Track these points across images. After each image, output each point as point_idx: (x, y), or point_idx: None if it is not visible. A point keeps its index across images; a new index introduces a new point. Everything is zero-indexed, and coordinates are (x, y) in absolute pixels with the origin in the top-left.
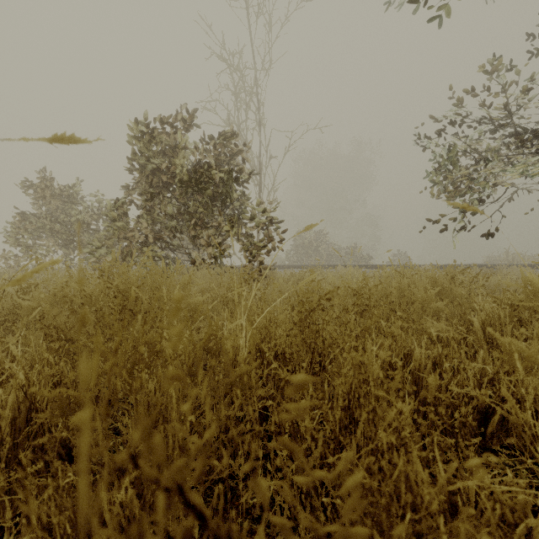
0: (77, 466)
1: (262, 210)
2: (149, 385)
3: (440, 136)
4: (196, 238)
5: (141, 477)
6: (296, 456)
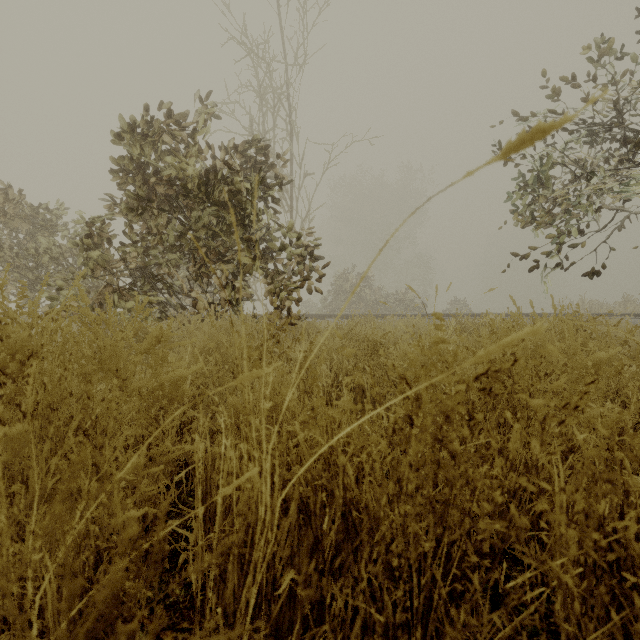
0: None
1: (296, 237)
2: None
3: None
4: (204, 276)
5: None
6: None
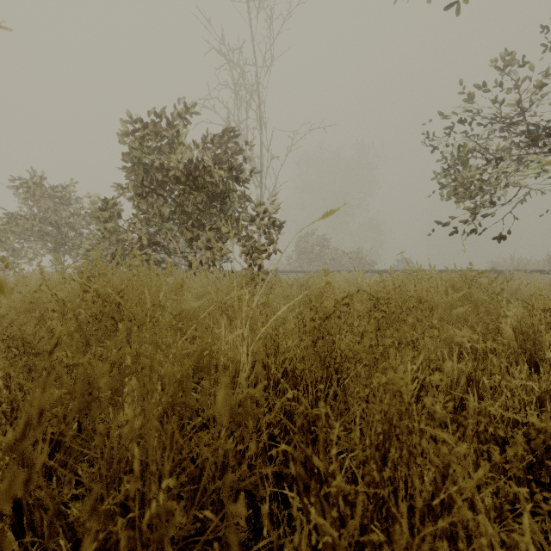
0: (7, 543)
1: (263, 211)
2: (126, 413)
3: (449, 134)
4: (194, 241)
5: (104, 549)
6: (323, 527)
